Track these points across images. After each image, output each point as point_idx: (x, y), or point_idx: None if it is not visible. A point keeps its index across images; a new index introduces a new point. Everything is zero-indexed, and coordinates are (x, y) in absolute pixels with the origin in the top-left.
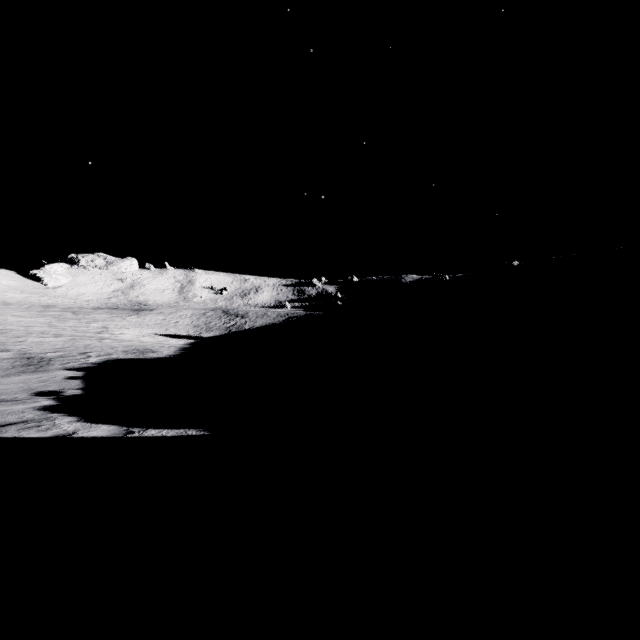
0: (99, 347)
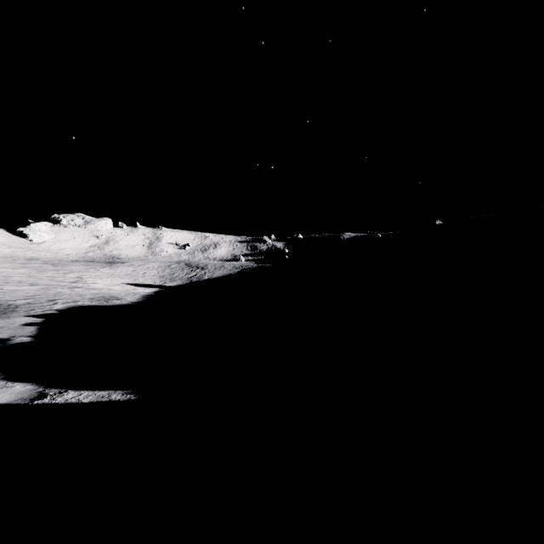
0: (68, 295)
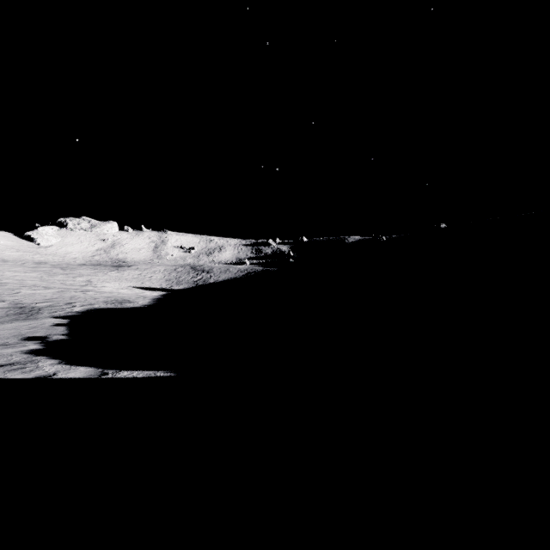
0: (83, 298)
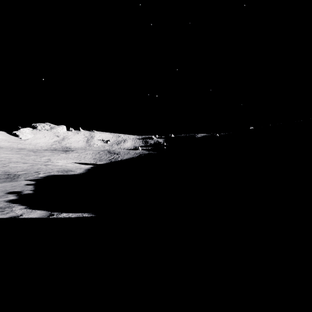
0: (45, 169)
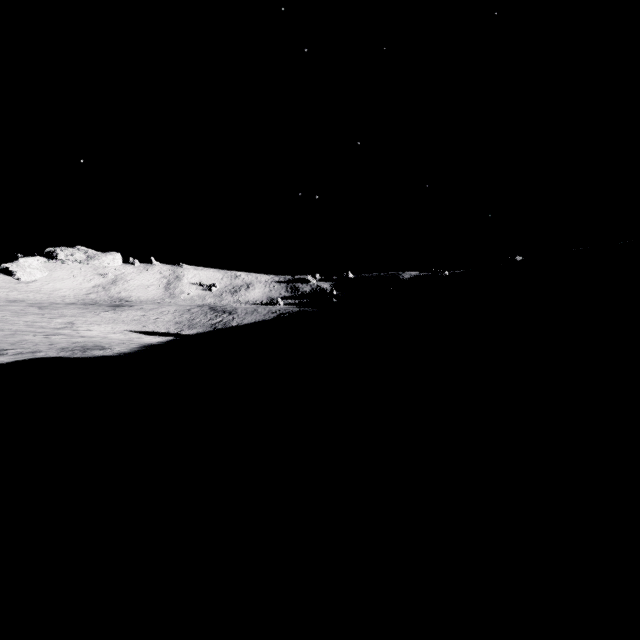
0: (33, 343)
